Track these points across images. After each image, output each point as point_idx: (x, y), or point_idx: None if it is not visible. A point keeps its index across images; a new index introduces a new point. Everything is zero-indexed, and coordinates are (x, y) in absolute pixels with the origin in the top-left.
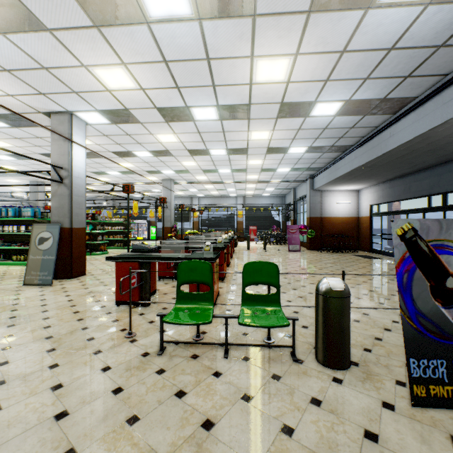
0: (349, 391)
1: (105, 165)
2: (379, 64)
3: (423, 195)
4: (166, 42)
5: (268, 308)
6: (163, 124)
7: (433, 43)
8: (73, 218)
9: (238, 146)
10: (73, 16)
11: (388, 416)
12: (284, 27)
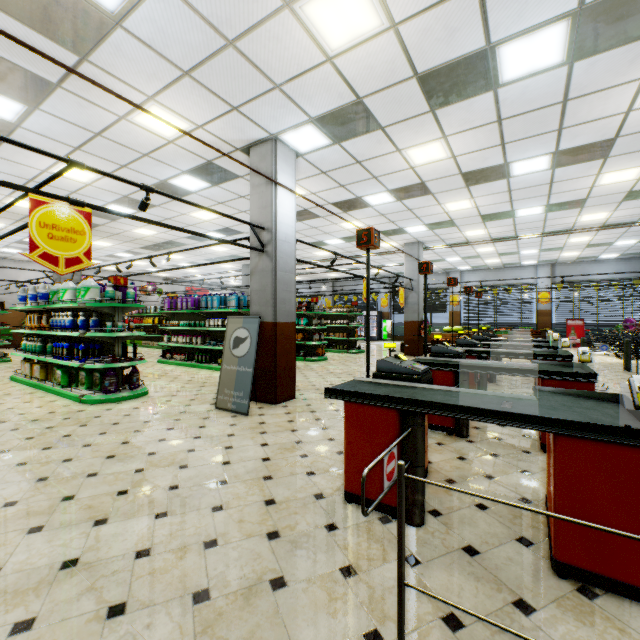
0: None
1: (322, 231)
2: None
3: None
4: None
5: None
6: (423, 118)
7: None
8: (277, 307)
9: (588, 139)
10: None
11: None
12: None
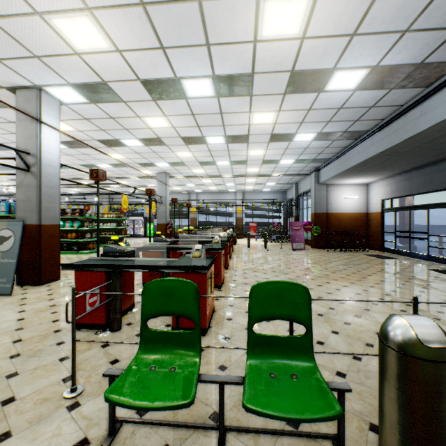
0: None
1: (93, 157)
2: (428, 5)
3: None
4: None
5: (293, 364)
6: (150, 103)
7: None
8: (42, 213)
9: (237, 133)
10: None
11: None
12: None
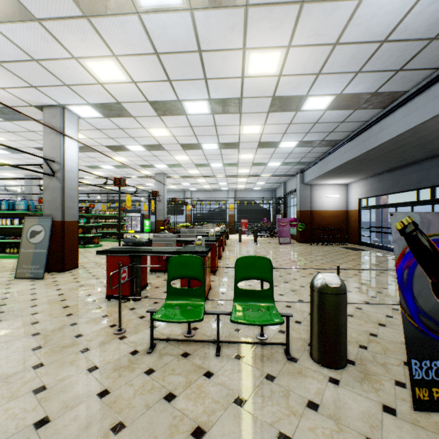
0: (347, 393)
1: (98, 160)
2: (371, 57)
3: (412, 188)
4: (157, 33)
5: (261, 305)
6: (155, 118)
7: (426, 35)
8: (65, 211)
9: (229, 141)
10: (62, 5)
11: (390, 422)
12: (277, 18)
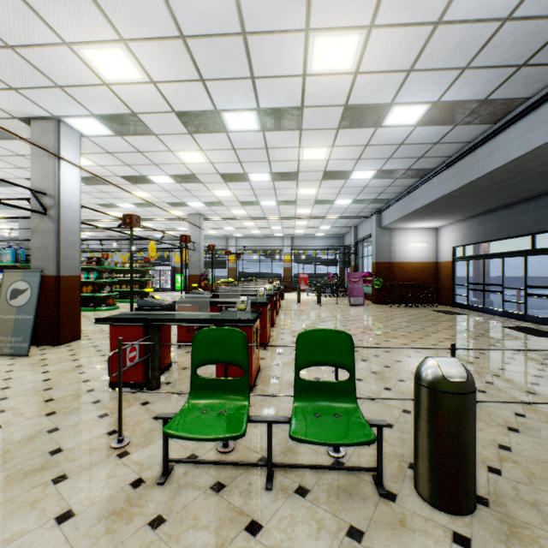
0: None
1: (113, 195)
2: (485, 44)
3: (525, 233)
4: (182, 3)
5: (337, 406)
6: (185, 136)
7: None
8: (61, 262)
9: (285, 169)
10: None
11: None
12: None
